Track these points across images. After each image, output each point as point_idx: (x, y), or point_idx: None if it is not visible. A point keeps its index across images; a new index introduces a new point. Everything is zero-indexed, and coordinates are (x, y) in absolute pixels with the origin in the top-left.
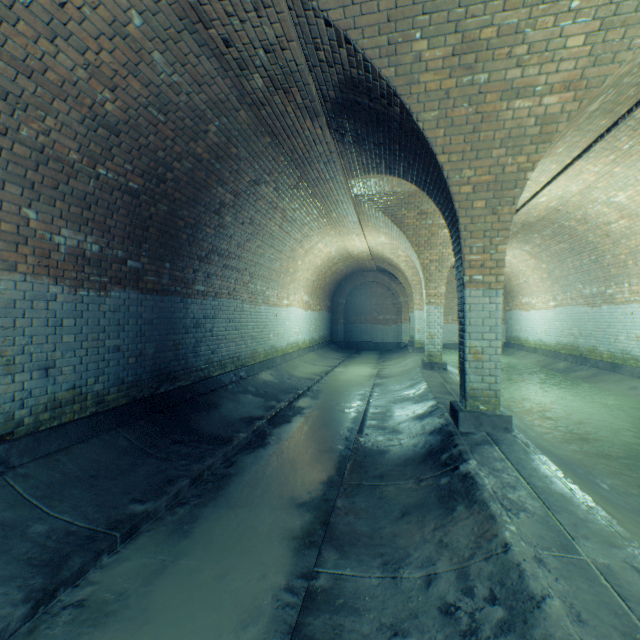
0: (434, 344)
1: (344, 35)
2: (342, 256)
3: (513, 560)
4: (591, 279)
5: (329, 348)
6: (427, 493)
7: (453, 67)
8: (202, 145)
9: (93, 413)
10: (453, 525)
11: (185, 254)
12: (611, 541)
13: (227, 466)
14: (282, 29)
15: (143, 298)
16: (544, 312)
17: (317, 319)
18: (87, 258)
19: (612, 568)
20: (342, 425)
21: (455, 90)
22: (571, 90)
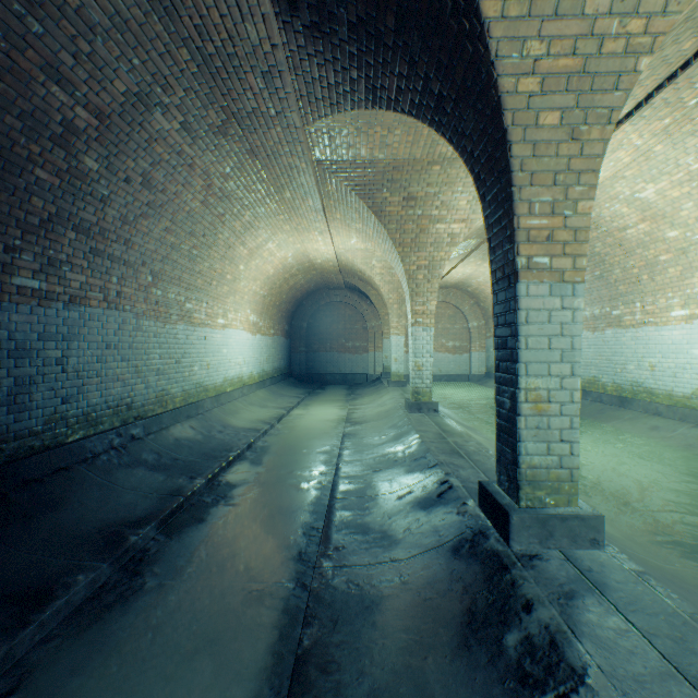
0: (422, 378)
1: None
2: (302, 265)
3: None
4: (593, 299)
5: (286, 383)
6: None
7: None
8: None
9: None
10: None
11: None
12: None
13: None
14: None
15: None
16: None
17: (270, 346)
18: None
19: None
20: (294, 520)
21: None
22: None
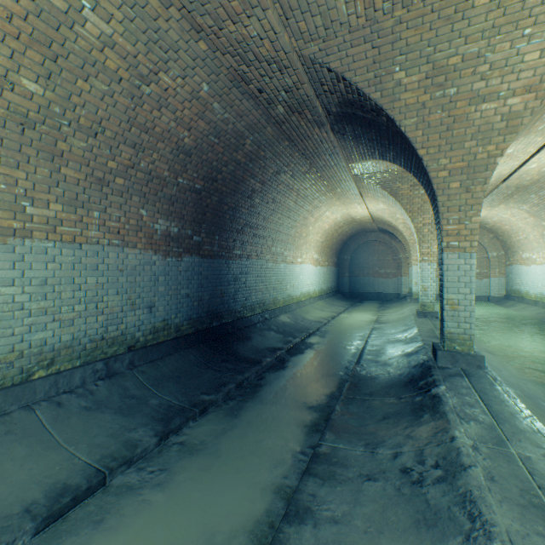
0: (427, 296)
1: (341, 76)
2: (346, 220)
3: (455, 446)
4: None
5: (335, 297)
6: (403, 406)
7: (427, 86)
8: (241, 153)
9: (174, 337)
10: (419, 426)
11: (228, 229)
12: (539, 444)
13: (259, 379)
14: (297, 78)
15: (202, 261)
16: (544, 267)
17: (325, 273)
18: (171, 237)
19: (531, 458)
20: (343, 358)
21: (430, 102)
22: (532, 92)
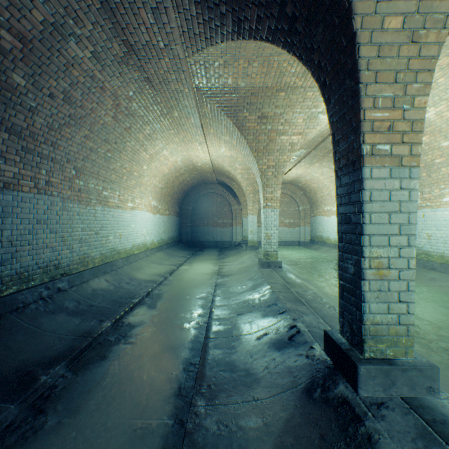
0: (271, 244)
1: None
2: (188, 167)
3: None
4: None
5: (177, 247)
6: None
7: None
8: None
9: None
10: None
11: None
12: None
13: None
14: None
15: None
16: None
17: (166, 222)
18: None
19: None
20: (177, 357)
21: None
22: None
